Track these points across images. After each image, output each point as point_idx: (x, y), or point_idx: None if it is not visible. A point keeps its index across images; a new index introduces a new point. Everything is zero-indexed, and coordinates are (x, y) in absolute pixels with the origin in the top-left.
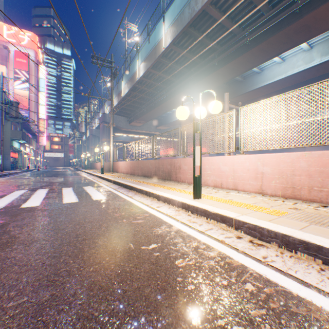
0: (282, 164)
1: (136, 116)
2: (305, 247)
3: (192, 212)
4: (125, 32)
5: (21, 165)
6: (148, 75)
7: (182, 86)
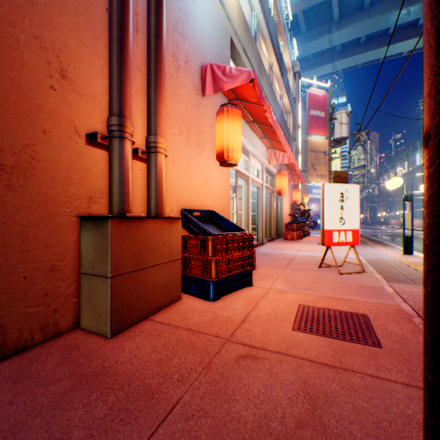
0: None
1: None
2: None
3: None
4: (419, 109)
5: None
6: None
7: None
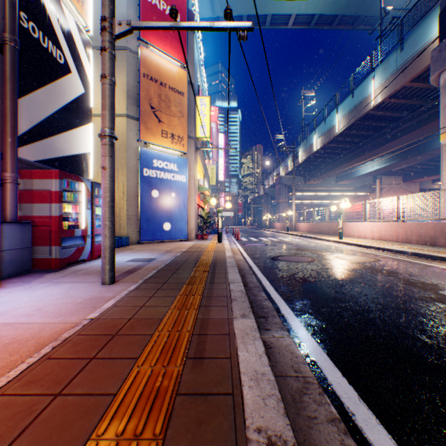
0: (377, 227)
1: (312, 175)
2: (353, 244)
3: (335, 242)
4: (302, 101)
5: None
6: (324, 146)
7: (359, 152)
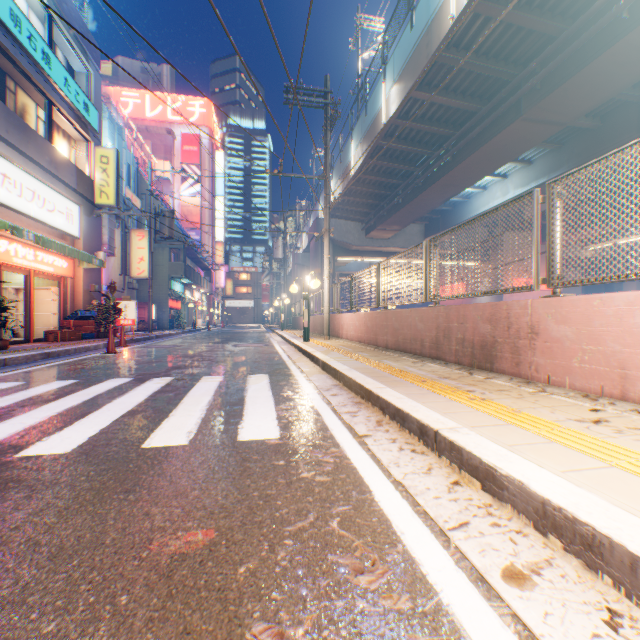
0: None
1: (380, 217)
2: None
3: None
4: (357, 38)
5: (185, 321)
6: (409, 110)
7: (500, 117)
